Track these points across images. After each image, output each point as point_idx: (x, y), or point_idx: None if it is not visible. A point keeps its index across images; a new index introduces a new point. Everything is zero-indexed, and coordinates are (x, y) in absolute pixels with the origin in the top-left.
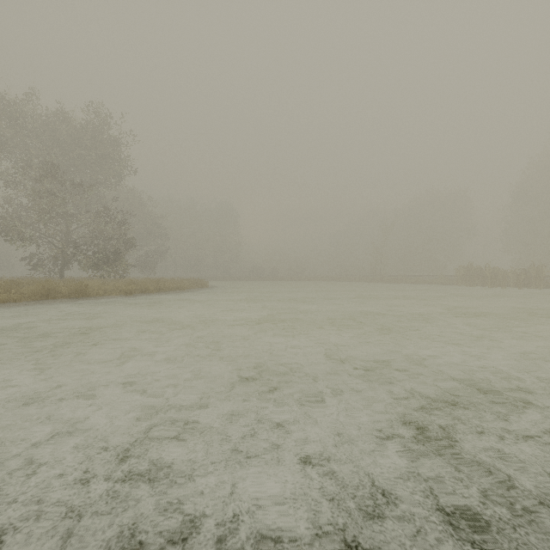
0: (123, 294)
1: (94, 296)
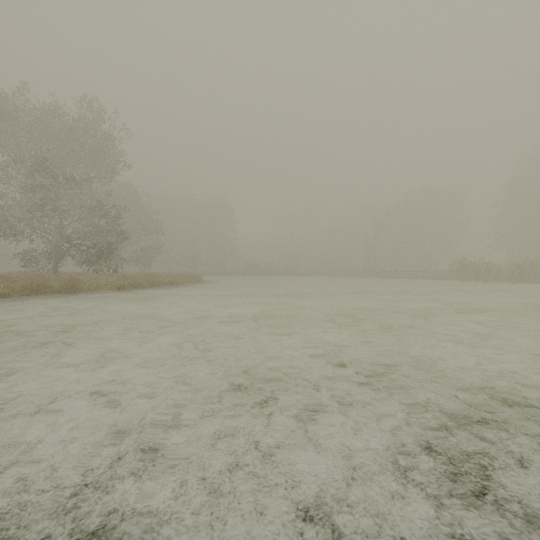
0: (115, 289)
1: (85, 291)
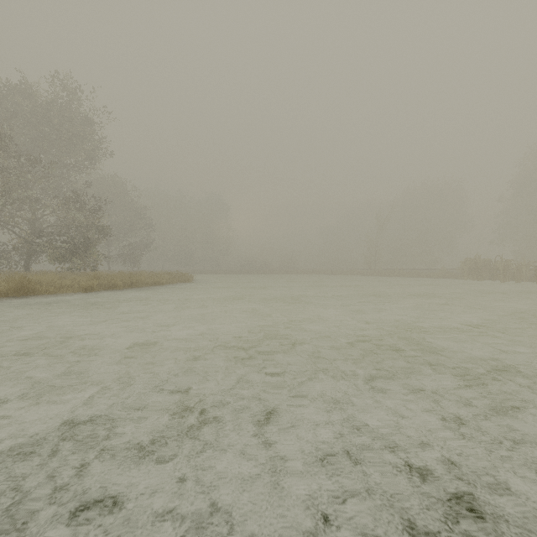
0: (81, 291)
1: (42, 293)
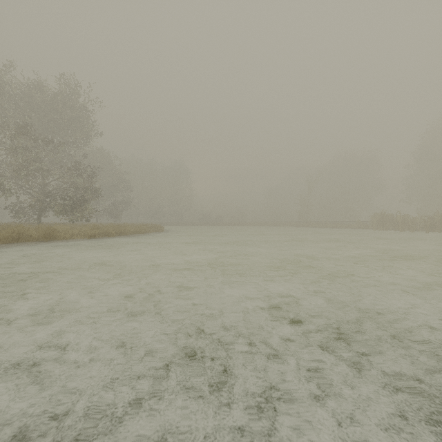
0: (87, 237)
1: (61, 239)
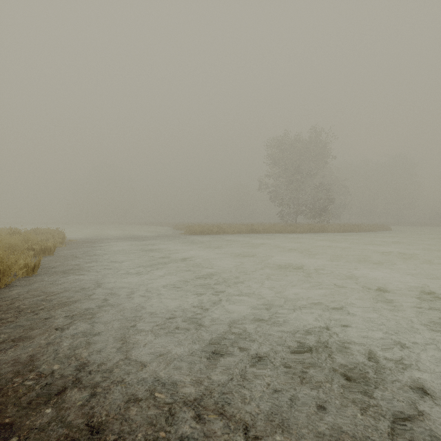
0: (341, 232)
1: (328, 232)
